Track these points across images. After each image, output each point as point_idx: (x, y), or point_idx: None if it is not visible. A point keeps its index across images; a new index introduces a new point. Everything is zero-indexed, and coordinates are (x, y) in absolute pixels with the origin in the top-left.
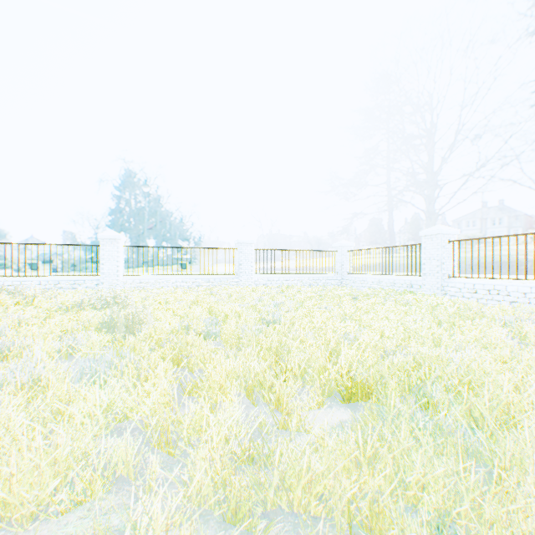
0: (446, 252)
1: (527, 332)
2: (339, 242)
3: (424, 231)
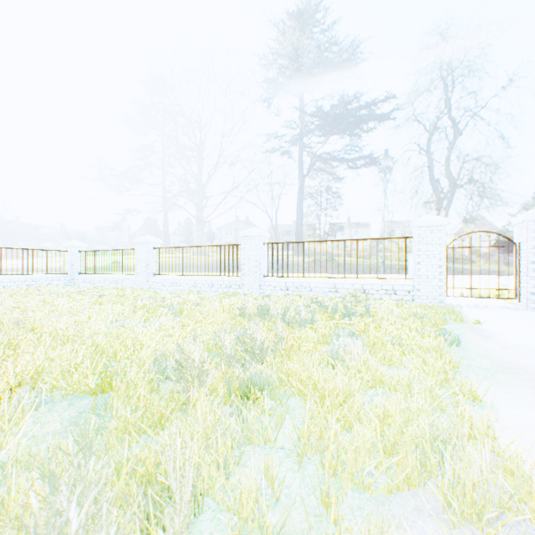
0: (153, 256)
1: (140, 304)
2: (70, 242)
3: (137, 239)
